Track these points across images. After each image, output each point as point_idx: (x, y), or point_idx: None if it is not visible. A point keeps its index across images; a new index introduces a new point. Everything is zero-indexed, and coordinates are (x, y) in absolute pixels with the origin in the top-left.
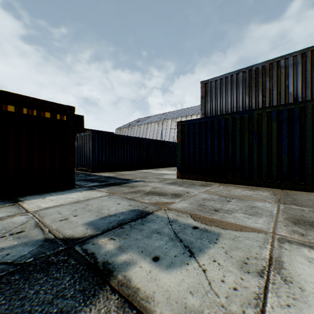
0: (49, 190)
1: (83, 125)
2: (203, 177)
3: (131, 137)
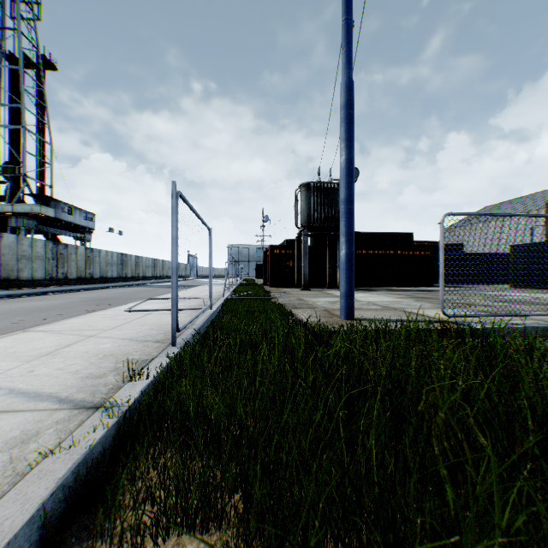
0: (422, 286)
1: (412, 242)
2: (530, 286)
3: (467, 253)
